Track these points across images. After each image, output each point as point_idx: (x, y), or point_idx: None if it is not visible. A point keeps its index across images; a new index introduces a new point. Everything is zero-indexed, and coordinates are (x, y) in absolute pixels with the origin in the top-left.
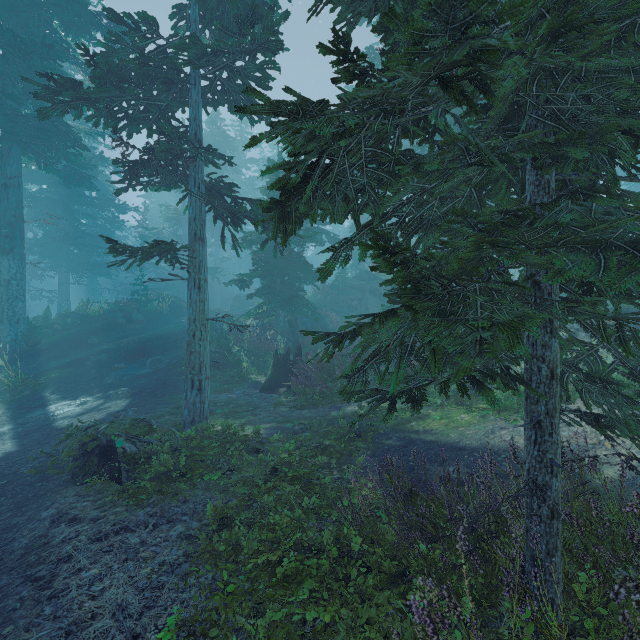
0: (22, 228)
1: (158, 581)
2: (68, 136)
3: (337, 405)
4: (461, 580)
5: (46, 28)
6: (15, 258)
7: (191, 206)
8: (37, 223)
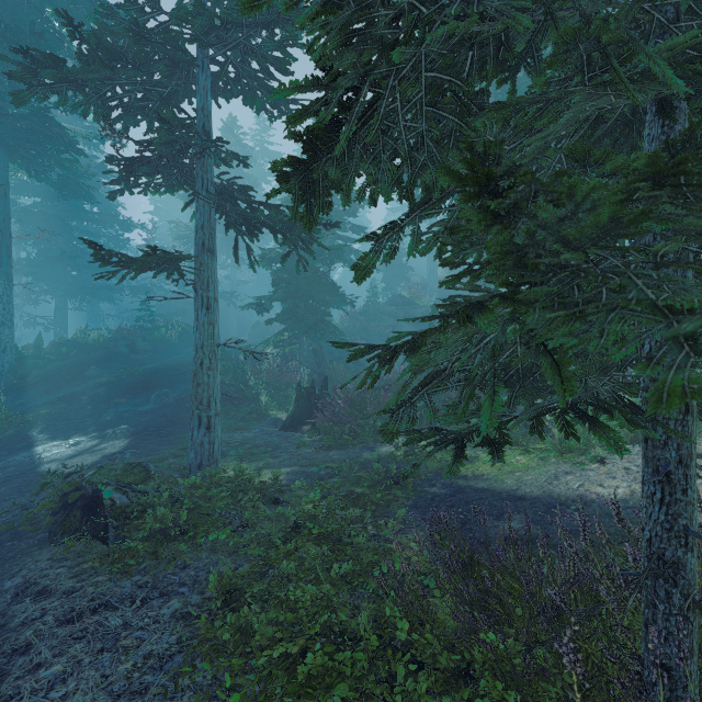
0: (9, 244)
1: (140, 682)
2: (62, 139)
3: (370, 445)
4: (542, 680)
5: (37, 17)
6: (1, 278)
7: (198, 211)
8: (31, 241)
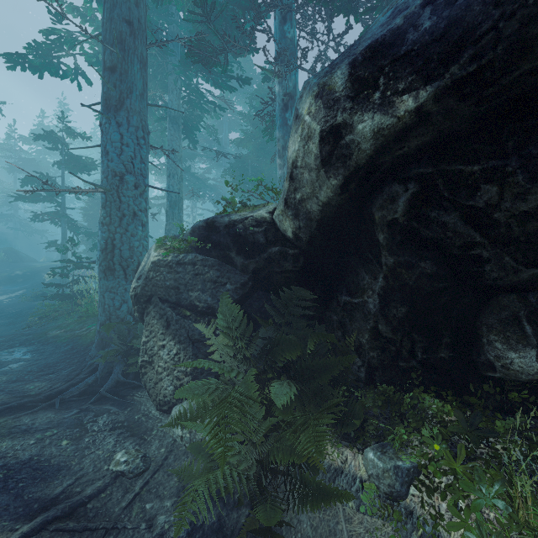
0: None
1: None
2: None
3: None
4: None
5: None
6: None
7: (62, 229)
8: None
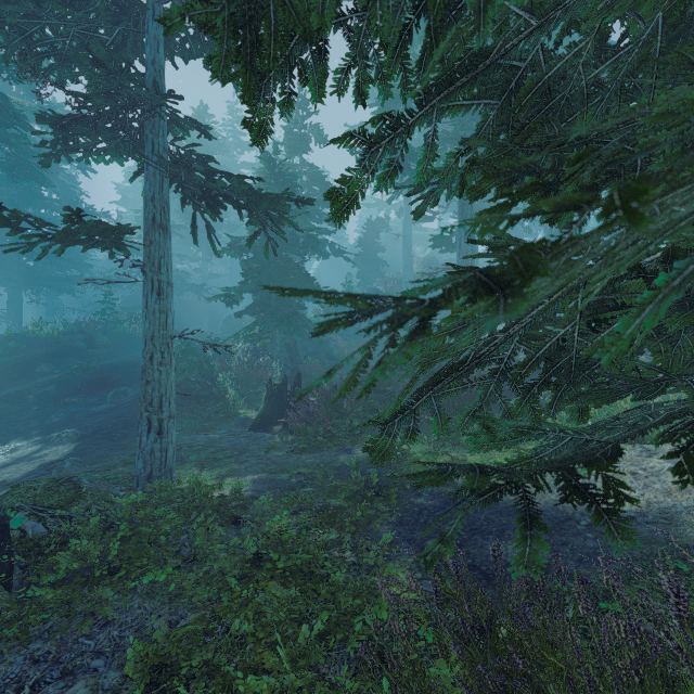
0: None
1: None
2: (6, 111)
3: (347, 448)
4: None
5: None
6: None
7: (148, 181)
8: None
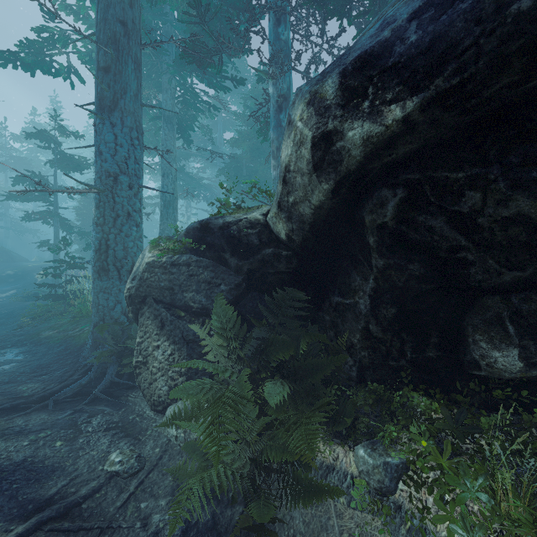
0: None
1: None
2: None
3: None
4: None
5: None
6: None
7: (55, 228)
8: None
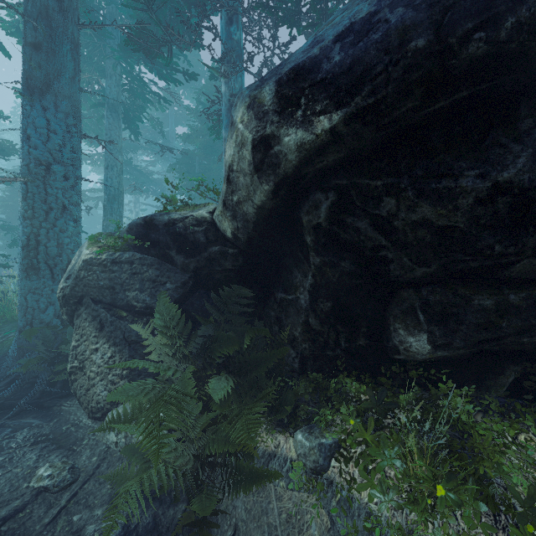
0: None
1: None
2: None
3: None
4: None
5: None
6: None
7: None
8: None
